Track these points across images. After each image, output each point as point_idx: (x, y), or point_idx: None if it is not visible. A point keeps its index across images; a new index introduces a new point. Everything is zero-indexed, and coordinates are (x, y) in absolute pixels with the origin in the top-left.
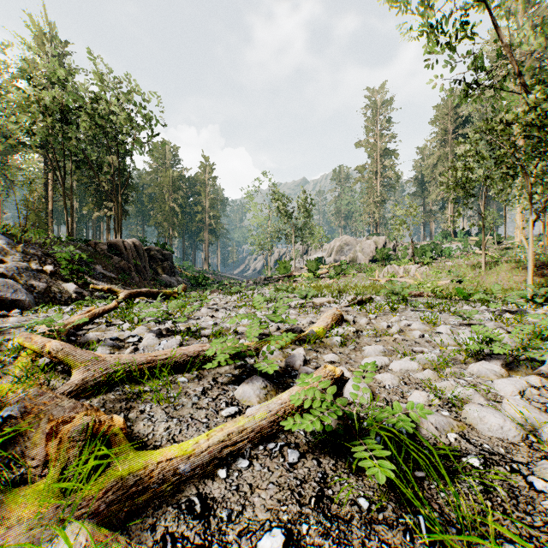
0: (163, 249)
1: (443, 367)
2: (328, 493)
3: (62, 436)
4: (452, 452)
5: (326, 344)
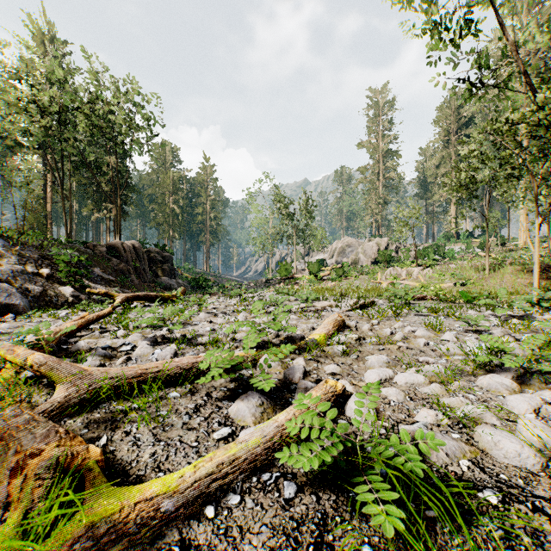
0: (163, 251)
1: (450, 380)
2: (328, 538)
3: (27, 473)
4: (468, 490)
5: (327, 353)
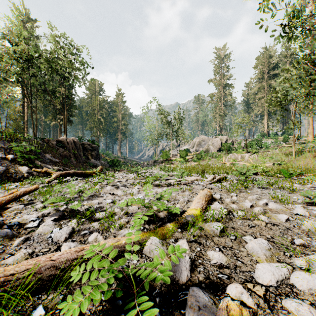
0: (92, 144)
1: None
2: None
3: None
4: None
5: (206, 231)
